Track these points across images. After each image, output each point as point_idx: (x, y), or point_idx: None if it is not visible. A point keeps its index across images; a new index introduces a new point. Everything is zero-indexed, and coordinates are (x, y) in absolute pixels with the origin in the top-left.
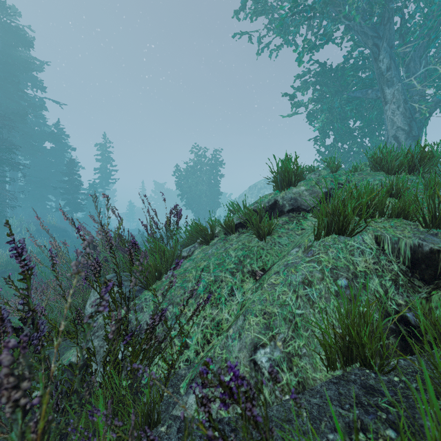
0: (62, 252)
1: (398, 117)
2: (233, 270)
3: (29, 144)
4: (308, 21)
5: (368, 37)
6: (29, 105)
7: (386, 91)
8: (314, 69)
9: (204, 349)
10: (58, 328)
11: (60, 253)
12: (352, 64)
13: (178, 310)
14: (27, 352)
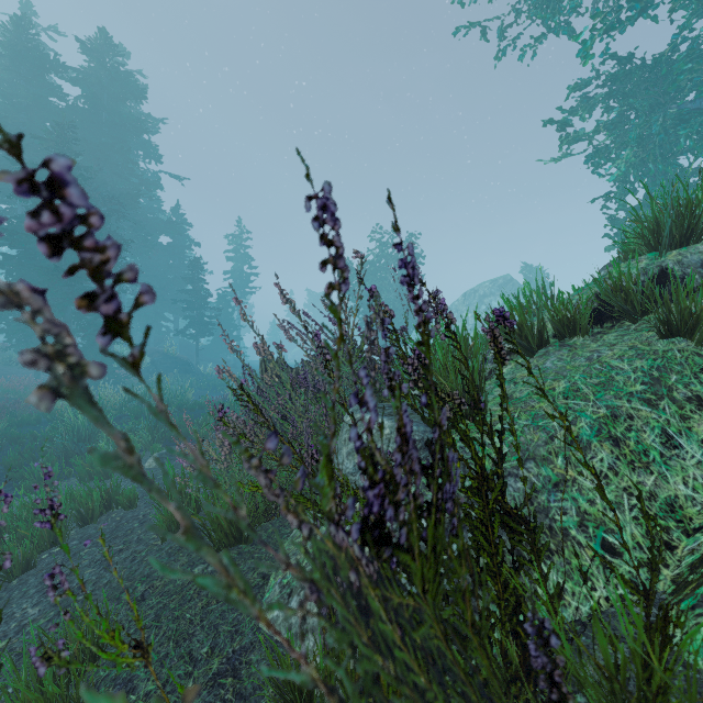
0: (274, 363)
1: None
2: (648, 396)
3: (141, 239)
4: None
5: None
6: (142, 183)
7: None
8: (603, 72)
9: (668, 562)
10: (353, 489)
11: (270, 365)
12: (690, 49)
13: (551, 472)
14: (442, 530)
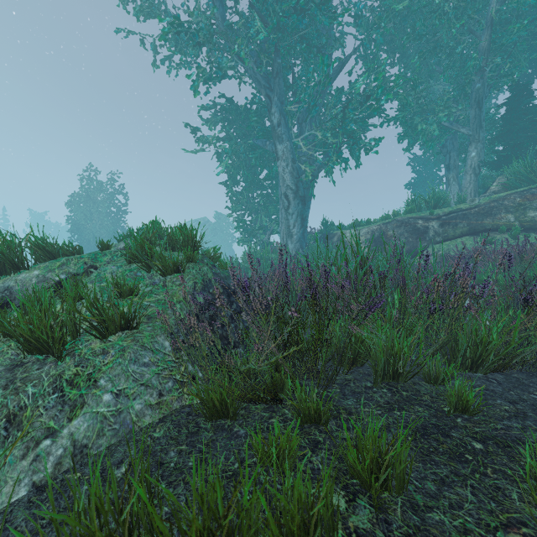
0: None
1: (287, 175)
2: None
3: None
4: (209, 45)
5: (261, 86)
6: None
7: (278, 146)
8: (225, 103)
9: None
10: None
11: None
12: (256, 109)
13: None
14: None
